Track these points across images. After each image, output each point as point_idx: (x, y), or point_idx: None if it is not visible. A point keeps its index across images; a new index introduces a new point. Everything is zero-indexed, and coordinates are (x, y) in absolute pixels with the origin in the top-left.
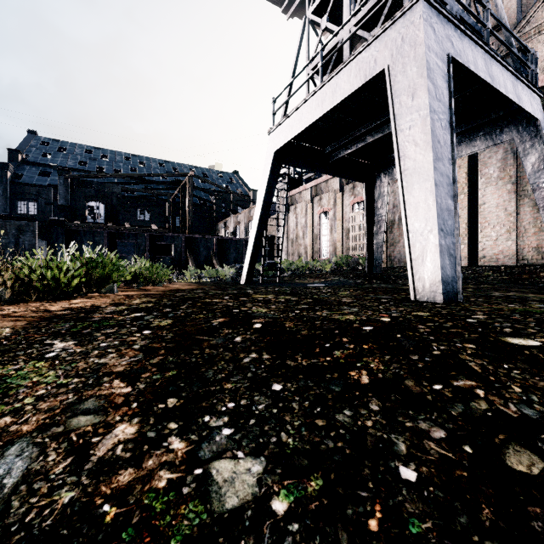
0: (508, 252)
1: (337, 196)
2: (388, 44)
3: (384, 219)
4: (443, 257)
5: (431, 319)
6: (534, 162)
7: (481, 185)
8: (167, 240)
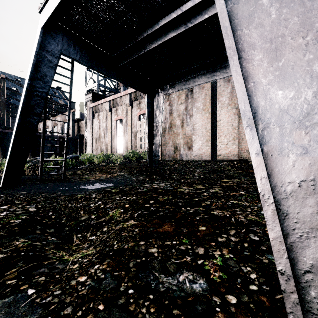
0: (234, 152)
1: (128, 109)
2: None
3: (161, 125)
4: None
5: None
6: None
7: (218, 108)
8: None
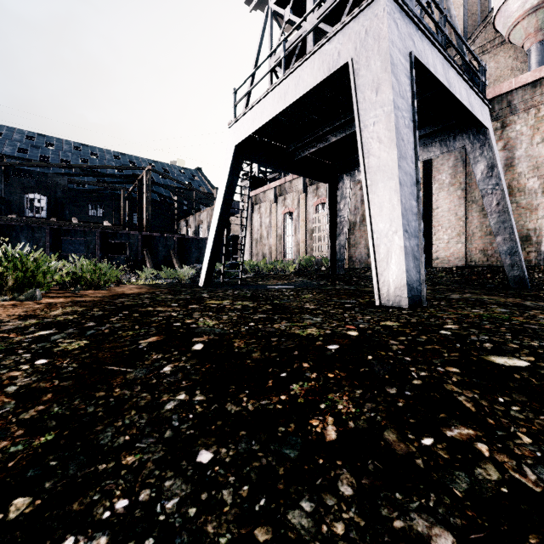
0: (458, 255)
1: (301, 197)
2: (352, 37)
3: (346, 221)
4: (408, 259)
5: (402, 331)
6: (483, 169)
7: (435, 190)
8: (121, 238)
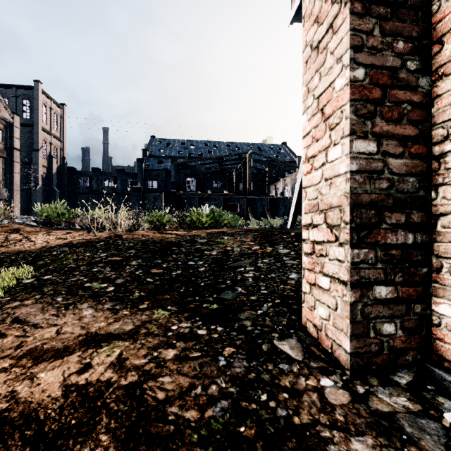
0: None
1: None
2: None
3: None
4: None
5: None
6: None
7: None
8: (234, 201)
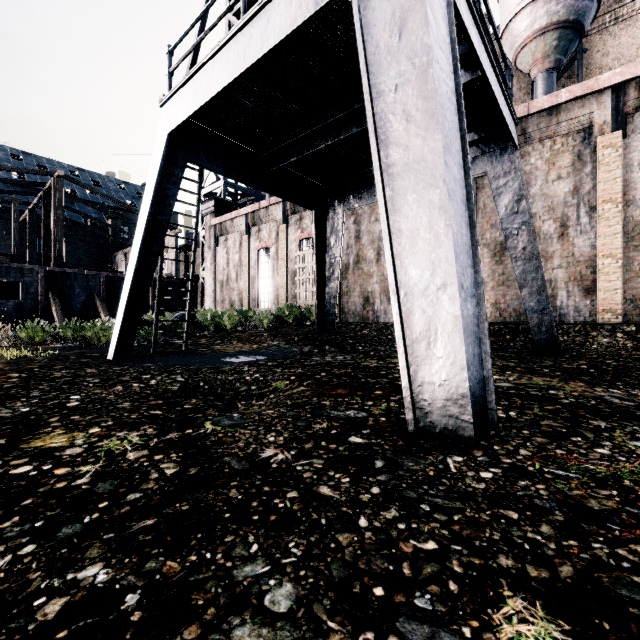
0: None
1: (281, 229)
2: None
3: (338, 262)
4: (468, 342)
5: None
6: (507, 203)
7: None
8: (7, 275)
